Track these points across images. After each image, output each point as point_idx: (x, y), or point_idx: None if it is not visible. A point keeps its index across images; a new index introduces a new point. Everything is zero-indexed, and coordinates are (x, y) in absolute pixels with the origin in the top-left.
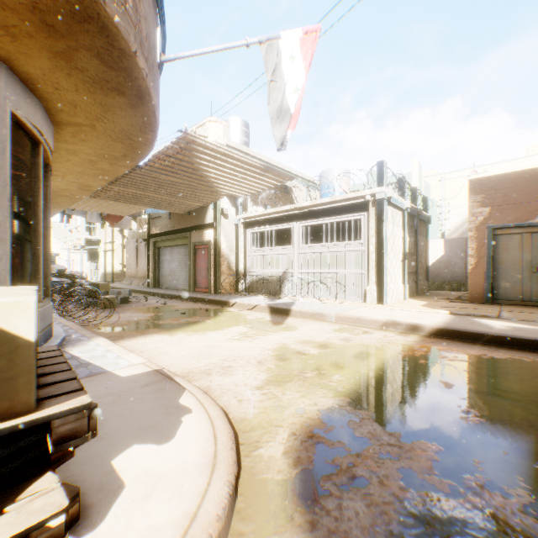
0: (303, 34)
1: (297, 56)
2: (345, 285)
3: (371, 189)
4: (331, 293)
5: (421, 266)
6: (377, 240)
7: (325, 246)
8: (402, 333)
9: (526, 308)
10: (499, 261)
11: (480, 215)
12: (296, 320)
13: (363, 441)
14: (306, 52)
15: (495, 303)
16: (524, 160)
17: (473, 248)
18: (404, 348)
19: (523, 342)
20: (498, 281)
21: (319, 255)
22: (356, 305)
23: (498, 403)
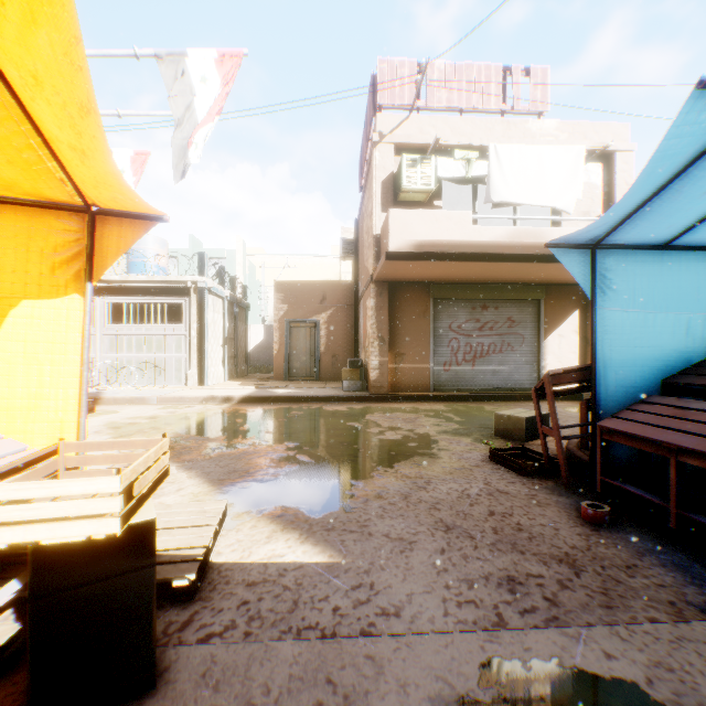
0: (134, 154)
1: (128, 170)
2: (165, 370)
3: (193, 277)
4: (149, 380)
5: (241, 350)
6: (198, 326)
7: (141, 328)
8: (218, 404)
9: (307, 381)
10: (294, 347)
11: (282, 310)
12: (113, 407)
13: (190, 441)
14: (137, 169)
15: (291, 380)
16: (329, 258)
17: (278, 336)
18: (219, 411)
19: (290, 398)
20: (294, 362)
21: (134, 338)
22: (177, 389)
23: (261, 422)
